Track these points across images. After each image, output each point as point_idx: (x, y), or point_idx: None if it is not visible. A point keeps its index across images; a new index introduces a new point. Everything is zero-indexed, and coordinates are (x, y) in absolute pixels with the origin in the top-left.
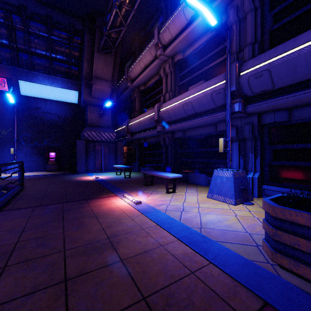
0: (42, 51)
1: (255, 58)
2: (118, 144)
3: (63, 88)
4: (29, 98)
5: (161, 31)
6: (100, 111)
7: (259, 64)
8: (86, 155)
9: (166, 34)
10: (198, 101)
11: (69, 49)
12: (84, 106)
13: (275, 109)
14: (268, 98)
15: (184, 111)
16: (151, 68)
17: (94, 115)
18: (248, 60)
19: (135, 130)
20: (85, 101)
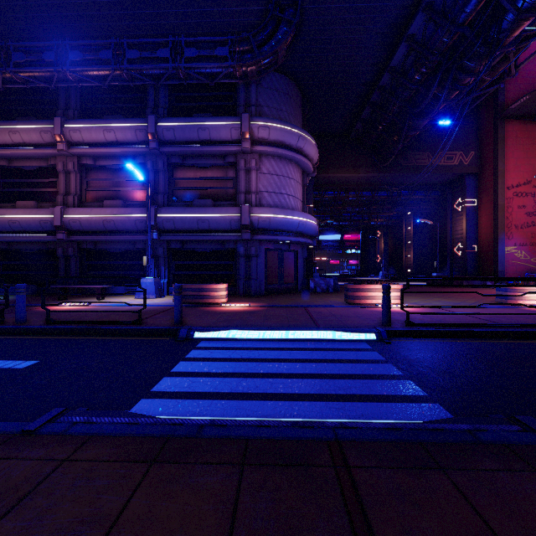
0: None
1: (166, 209)
2: None
3: None
4: None
5: (66, 125)
6: None
7: (168, 214)
8: None
9: (77, 135)
10: (121, 222)
11: None
12: None
13: (176, 240)
14: (173, 235)
15: (105, 226)
16: (39, 152)
17: None
18: (161, 204)
19: None
20: None
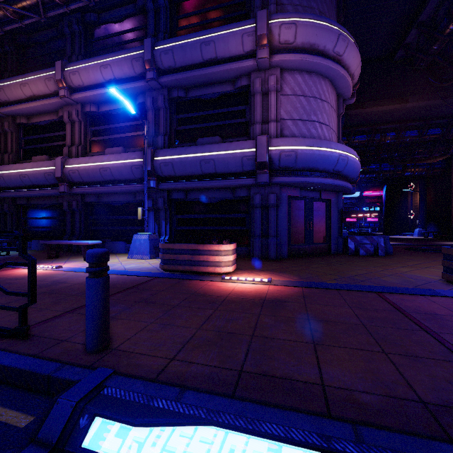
0: None
1: (165, 150)
2: None
3: None
4: None
5: (66, 69)
6: None
7: (167, 156)
8: None
9: (76, 78)
10: (117, 169)
11: None
12: None
13: (178, 189)
14: (173, 182)
15: (102, 175)
16: (47, 103)
17: None
18: (161, 147)
19: (9, 184)
20: None
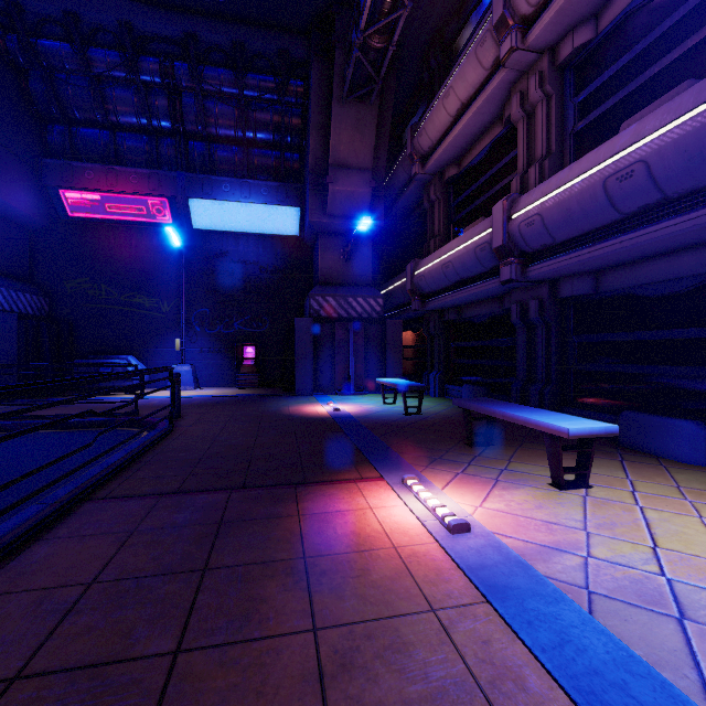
0: (228, 130)
1: None
2: (388, 324)
3: (269, 203)
4: (207, 235)
5: None
6: (346, 246)
7: None
8: (315, 352)
9: None
10: (680, 149)
11: (280, 113)
12: (311, 239)
13: None
14: None
15: (611, 199)
16: (481, 104)
17: (333, 257)
18: None
19: (432, 286)
20: (313, 227)
